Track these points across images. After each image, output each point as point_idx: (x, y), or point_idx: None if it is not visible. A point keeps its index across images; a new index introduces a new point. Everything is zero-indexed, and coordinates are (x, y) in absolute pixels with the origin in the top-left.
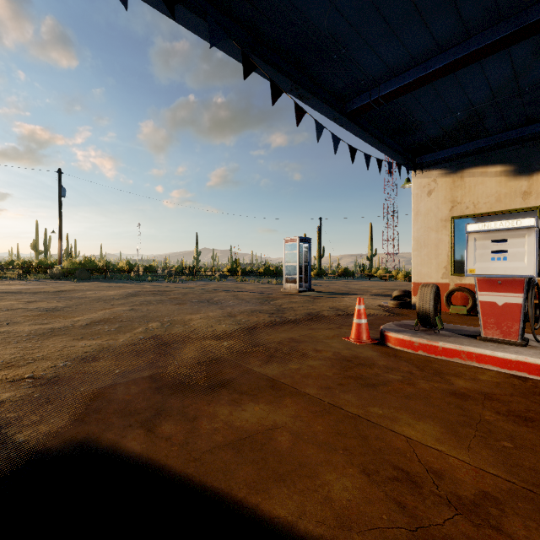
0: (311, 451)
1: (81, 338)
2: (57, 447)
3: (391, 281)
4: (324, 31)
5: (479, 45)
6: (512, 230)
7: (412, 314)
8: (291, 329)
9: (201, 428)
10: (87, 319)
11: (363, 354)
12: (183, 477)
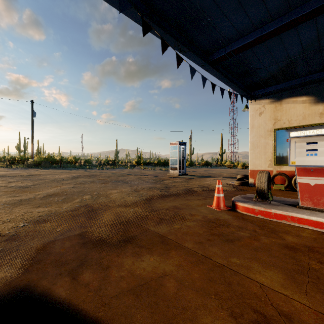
0: (191, 296)
1: (38, 206)
2: (4, 293)
3: (234, 168)
4: (196, 5)
5: (297, 15)
6: (321, 136)
7: (250, 189)
8: (174, 200)
9: (111, 275)
10: (44, 193)
11: (222, 217)
12: (94, 321)
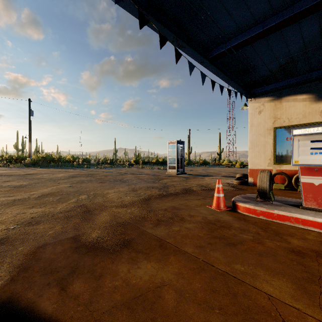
0: (193, 311)
1: (32, 207)
2: None
3: (232, 167)
4: None
5: (301, 8)
6: None
7: (249, 189)
8: (173, 200)
9: (104, 285)
10: (39, 193)
11: (222, 218)
12: None
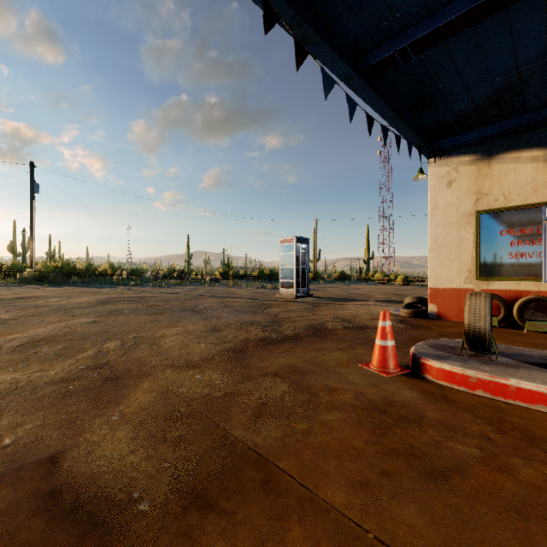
0: None
1: None
2: None
3: (390, 285)
4: None
5: None
6: None
7: (432, 325)
8: (290, 350)
9: None
10: (26, 337)
11: (398, 397)
12: None
